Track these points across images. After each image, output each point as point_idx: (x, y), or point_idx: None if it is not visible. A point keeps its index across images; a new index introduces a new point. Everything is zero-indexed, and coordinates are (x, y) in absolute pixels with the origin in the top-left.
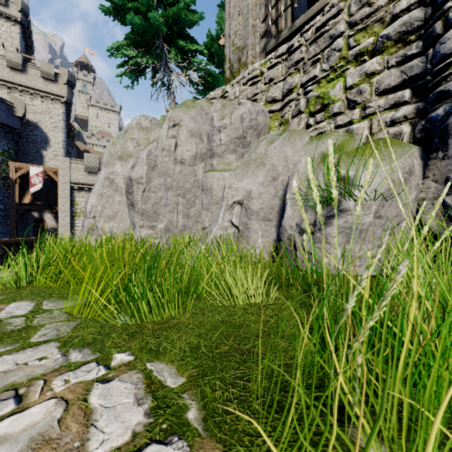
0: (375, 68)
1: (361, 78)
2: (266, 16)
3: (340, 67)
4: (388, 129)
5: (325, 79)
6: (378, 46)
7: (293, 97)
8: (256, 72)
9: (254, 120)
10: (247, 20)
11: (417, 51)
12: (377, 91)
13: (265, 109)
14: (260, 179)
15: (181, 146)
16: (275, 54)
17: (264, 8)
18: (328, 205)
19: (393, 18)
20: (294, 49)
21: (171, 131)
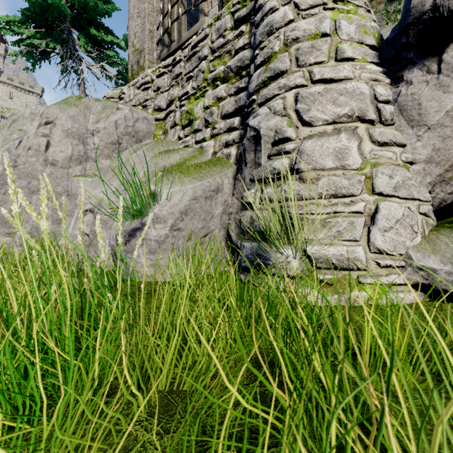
0: (222, 94)
1: (214, 100)
2: (159, 24)
3: (204, 87)
4: (224, 150)
5: (194, 96)
6: (225, 75)
7: (172, 108)
8: (147, 78)
9: (131, 127)
10: (144, 23)
11: (245, 85)
12: (221, 115)
13: (149, 117)
14: (114, 188)
15: (53, 146)
16: (163, 63)
17: (160, 16)
18: (138, 218)
19: (235, 52)
20: (176, 62)
21: (43, 129)
